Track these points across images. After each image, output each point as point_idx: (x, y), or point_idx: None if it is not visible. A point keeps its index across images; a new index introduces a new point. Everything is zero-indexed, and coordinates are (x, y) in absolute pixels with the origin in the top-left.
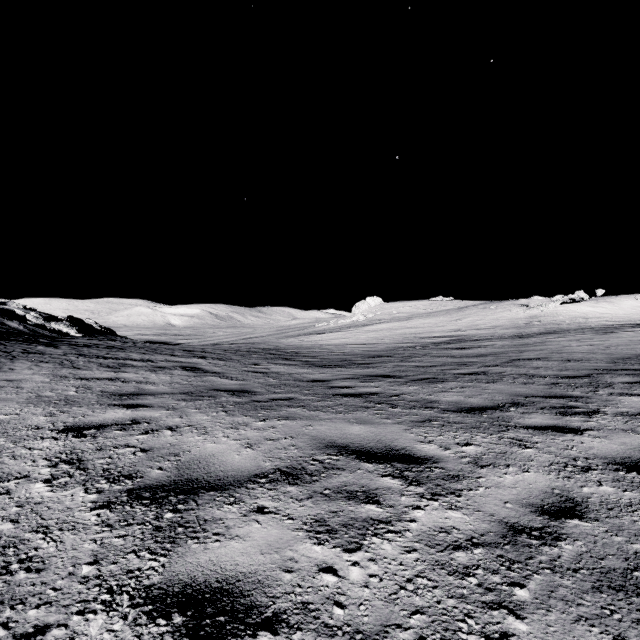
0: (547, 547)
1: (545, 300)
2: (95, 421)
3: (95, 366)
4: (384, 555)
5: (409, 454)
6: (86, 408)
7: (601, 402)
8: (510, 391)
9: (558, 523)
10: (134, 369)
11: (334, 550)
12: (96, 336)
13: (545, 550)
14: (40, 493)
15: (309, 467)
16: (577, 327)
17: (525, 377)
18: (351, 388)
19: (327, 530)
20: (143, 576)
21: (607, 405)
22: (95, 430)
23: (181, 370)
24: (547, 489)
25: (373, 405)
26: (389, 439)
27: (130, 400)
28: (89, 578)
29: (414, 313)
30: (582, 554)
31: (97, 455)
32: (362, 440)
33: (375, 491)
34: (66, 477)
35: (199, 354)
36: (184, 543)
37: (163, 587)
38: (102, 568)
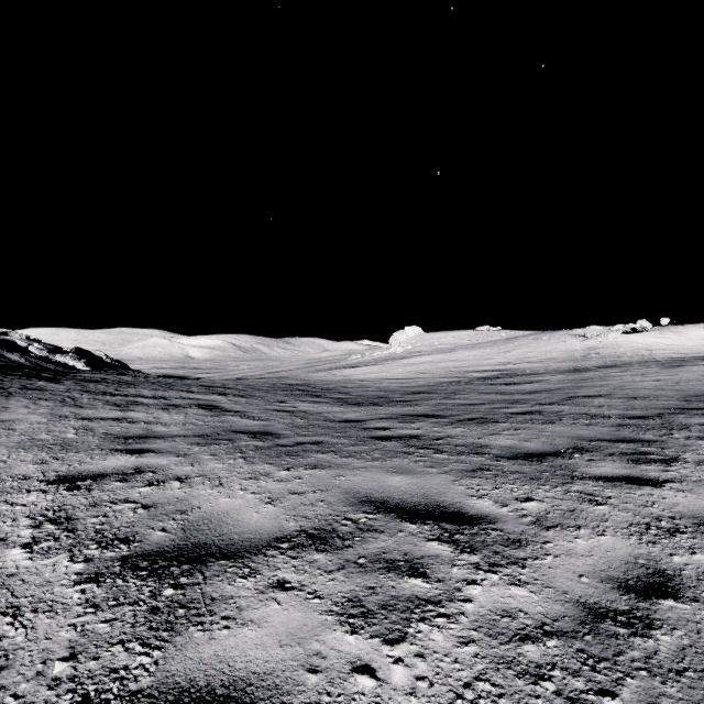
0: (639, 638)
1: (603, 330)
2: (92, 470)
3: (100, 404)
4: (434, 648)
5: (459, 512)
6: (84, 454)
7: (679, 447)
8: (571, 434)
9: (648, 604)
10: (144, 407)
11: (371, 641)
12: (106, 370)
13: (637, 642)
14: (16, 562)
15: (340, 528)
16: (640, 360)
17: (587, 417)
18: (389, 430)
19: (362, 613)
20: (129, 678)
21: (686, 451)
22: (91, 481)
23: (197, 409)
24: (629, 558)
25: (415, 450)
26: (435, 493)
27: (136, 444)
28: (61, 680)
29: (458, 344)
30: (684, 649)
31: (90, 512)
32: (403, 494)
33: (420, 560)
34: (50, 541)
35: (219, 390)
36: (185, 630)
37: (153, 694)
38: (79, 666)
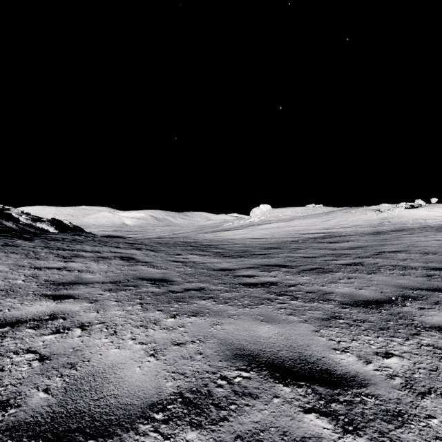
0: None
1: (391, 206)
2: (16, 316)
3: (52, 256)
4: None
5: (328, 370)
6: (18, 299)
7: None
8: (394, 283)
9: None
10: (82, 259)
11: None
12: (68, 232)
13: None
14: None
15: (216, 391)
16: (419, 226)
17: (398, 268)
18: (253, 277)
19: None
20: None
21: None
22: (9, 327)
23: (119, 260)
24: None
25: (275, 297)
26: (301, 345)
27: (63, 290)
28: None
29: (294, 216)
30: None
31: None
32: (272, 346)
33: None
34: None
35: (137, 246)
36: None
37: None
38: None
